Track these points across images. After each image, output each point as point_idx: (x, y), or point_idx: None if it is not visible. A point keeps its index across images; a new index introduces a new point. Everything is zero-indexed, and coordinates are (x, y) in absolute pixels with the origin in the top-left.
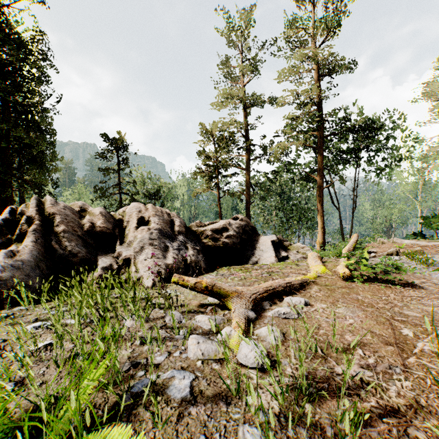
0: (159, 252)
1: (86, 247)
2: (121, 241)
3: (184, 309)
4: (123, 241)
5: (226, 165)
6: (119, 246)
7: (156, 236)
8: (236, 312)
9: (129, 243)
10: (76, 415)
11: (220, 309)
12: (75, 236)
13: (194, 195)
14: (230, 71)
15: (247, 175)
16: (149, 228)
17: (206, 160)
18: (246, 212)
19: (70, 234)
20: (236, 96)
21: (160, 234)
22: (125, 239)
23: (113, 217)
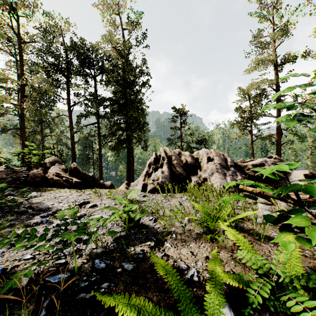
0: (222, 176)
1: (185, 171)
2: (199, 169)
3: (246, 202)
4: (200, 169)
5: (257, 116)
6: (199, 172)
7: (219, 167)
8: (278, 206)
9: (204, 170)
10: (230, 213)
11: (268, 205)
12: (180, 166)
13: (230, 140)
14: (261, 42)
15: (277, 121)
16: (214, 163)
17: (239, 114)
18: (276, 152)
19: (179, 165)
20: (267, 60)
21: (220, 166)
22: (201, 168)
23: (193, 156)
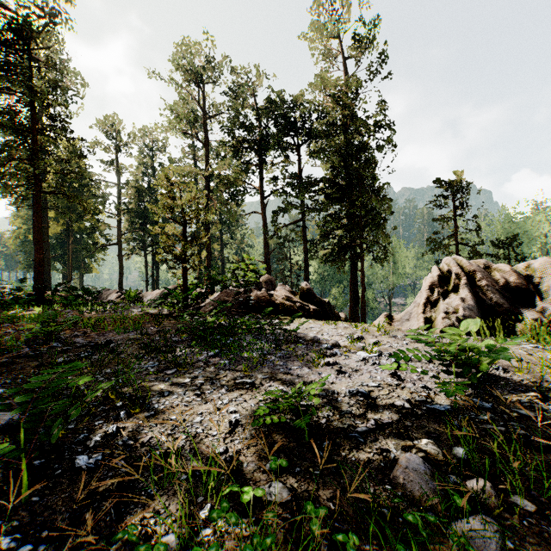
0: None
1: (505, 300)
2: (537, 297)
3: None
4: (540, 298)
5: None
6: (539, 302)
7: None
8: None
9: (550, 300)
10: None
11: None
12: (495, 290)
13: None
14: None
15: None
16: None
17: None
18: None
19: (492, 288)
20: None
21: None
22: (542, 295)
23: (519, 273)
